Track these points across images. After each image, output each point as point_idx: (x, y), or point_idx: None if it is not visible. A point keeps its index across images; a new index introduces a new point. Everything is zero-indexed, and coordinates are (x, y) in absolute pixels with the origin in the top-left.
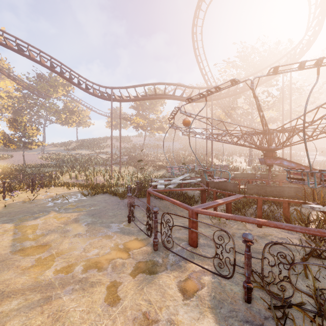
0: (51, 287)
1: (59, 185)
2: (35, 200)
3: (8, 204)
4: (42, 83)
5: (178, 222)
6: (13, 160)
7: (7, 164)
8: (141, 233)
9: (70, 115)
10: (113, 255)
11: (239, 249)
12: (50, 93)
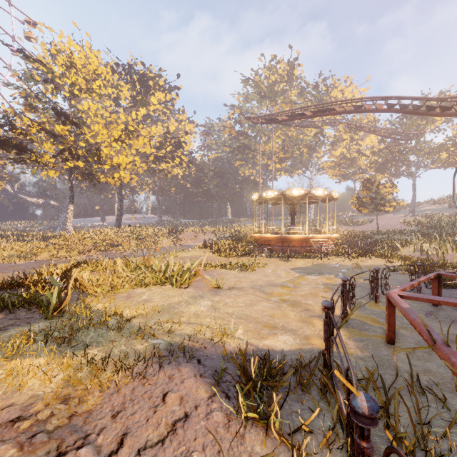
0: (268, 301)
1: (384, 256)
2: (339, 265)
3: (318, 264)
4: (408, 120)
5: (452, 331)
6: (371, 226)
7: (364, 230)
8: (365, 311)
9: (455, 150)
10: (313, 308)
11: (440, 376)
12: (420, 129)
